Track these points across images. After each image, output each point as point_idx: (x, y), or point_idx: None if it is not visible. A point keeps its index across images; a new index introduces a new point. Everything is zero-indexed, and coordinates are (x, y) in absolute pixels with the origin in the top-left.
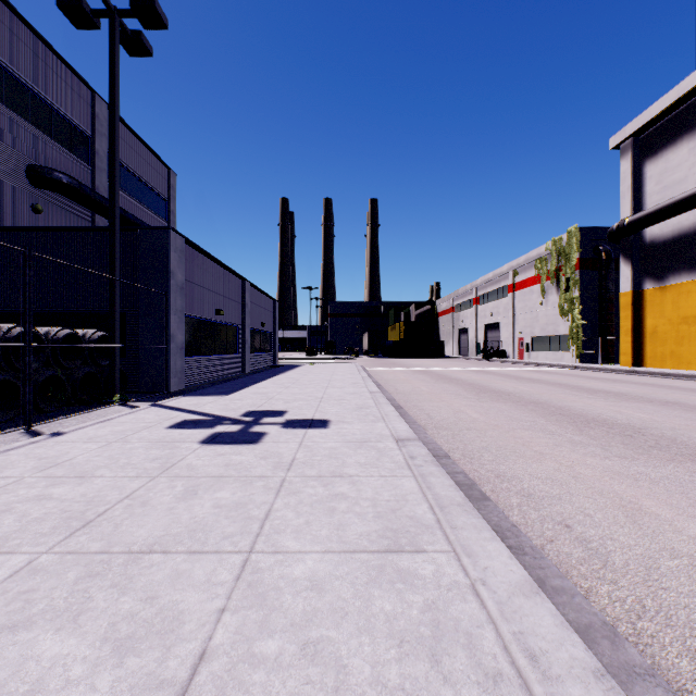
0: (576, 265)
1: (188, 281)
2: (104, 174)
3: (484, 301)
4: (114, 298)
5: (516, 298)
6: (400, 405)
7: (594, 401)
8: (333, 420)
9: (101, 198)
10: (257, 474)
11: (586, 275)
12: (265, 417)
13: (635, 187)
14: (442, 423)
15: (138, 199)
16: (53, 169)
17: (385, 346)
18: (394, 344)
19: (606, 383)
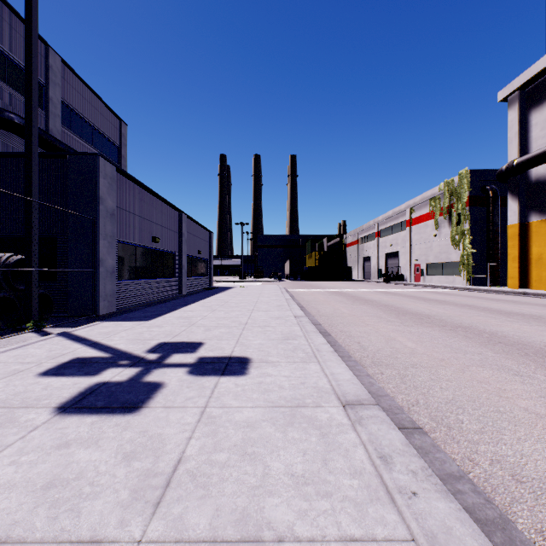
0: (467, 202)
1: (121, 208)
2: (58, 119)
3: (385, 234)
4: (31, 220)
5: (412, 231)
6: (326, 330)
7: (519, 325)
8: (254, 358)
9: (53, 139)
10: (83, 529)
11: (475, 211)
12: (175, 352)
13: (522, 133)
14: (379, 356)
15: (91, 144)
16: (4, 109)
17: (303, 271)
18: (310, 269)
19: (509, 304)
